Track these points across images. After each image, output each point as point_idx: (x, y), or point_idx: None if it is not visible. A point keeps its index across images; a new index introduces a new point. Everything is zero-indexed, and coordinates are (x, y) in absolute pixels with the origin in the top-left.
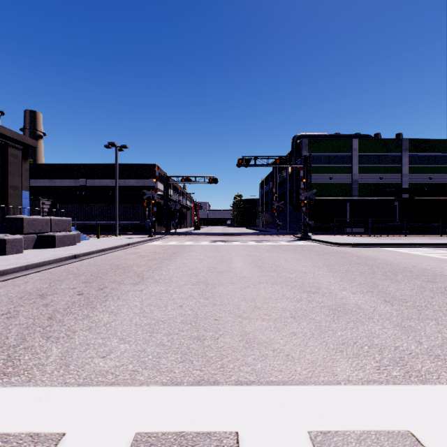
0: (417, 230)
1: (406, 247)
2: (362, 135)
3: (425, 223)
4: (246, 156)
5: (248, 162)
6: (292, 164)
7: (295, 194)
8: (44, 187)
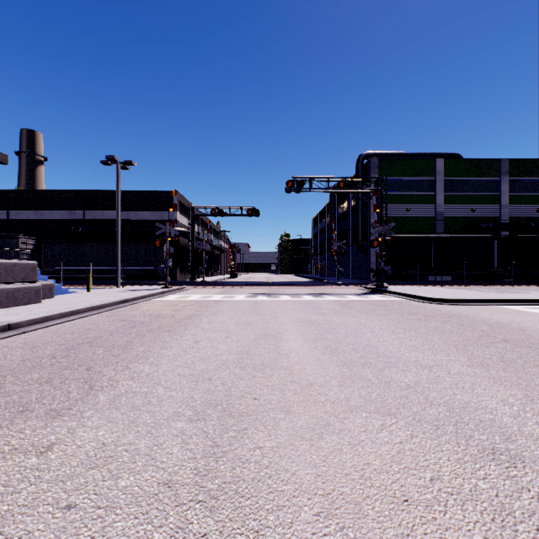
0: (524, 279)
1: (537, 305)
2: (448, 154)
3: (535, 269)
4: (297, 176)
5: (301, 185)
6: (362, 188)
7: (361, 231)
8: (28, 221)
